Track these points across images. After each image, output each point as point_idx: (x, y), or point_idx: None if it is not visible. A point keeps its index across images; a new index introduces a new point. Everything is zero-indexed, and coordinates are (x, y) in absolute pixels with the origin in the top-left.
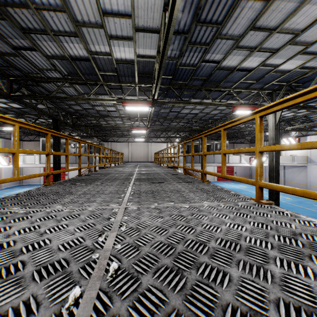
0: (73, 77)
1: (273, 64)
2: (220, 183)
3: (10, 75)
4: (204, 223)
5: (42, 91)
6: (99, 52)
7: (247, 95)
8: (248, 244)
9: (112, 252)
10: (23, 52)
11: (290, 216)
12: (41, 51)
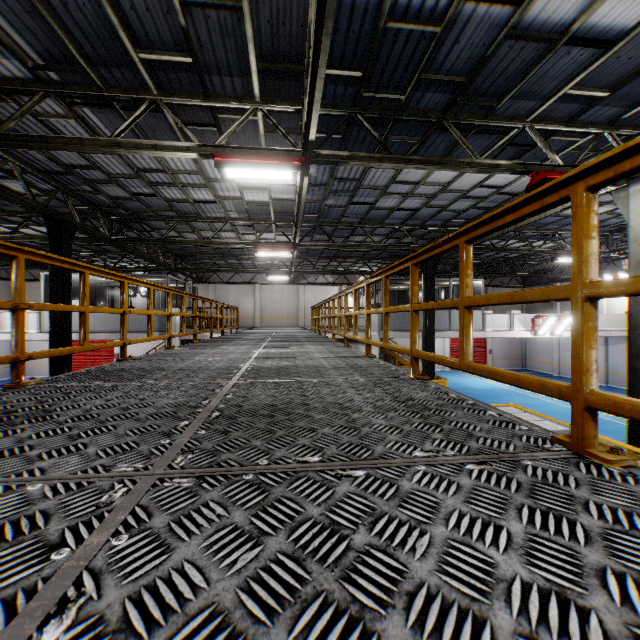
0: (64, 75)
1: None
2: (458, 374)
3: None
4: None
5: None
6: None
7: (561, 150)
8: None
9: None
10: None
11: None
12: None
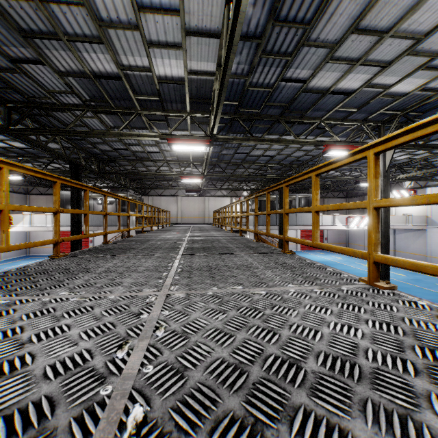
0: (97, 103)
1: (382, 84)
2: (305, 253)
3: (8, 100)
4: (292, 323)
5: (55, 123)
6: (134, 67)
7: (344, 130)
8: (373, 366)
9: (137, 382)
10: (25, 67)
11: (428, 309)
12: (50, 64)
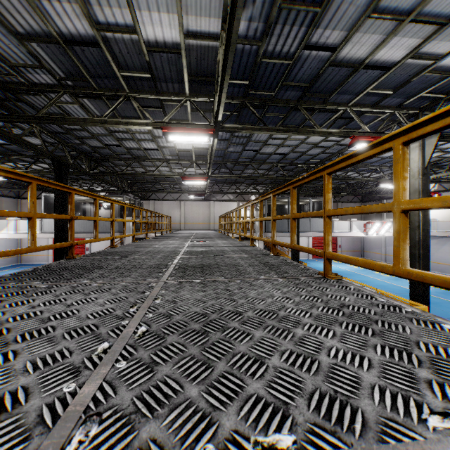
0: (75, 82)
1: (432, 54)
2: (318, 261)
3: None
4: None
5: (31, 112)
6: (113, 26)
7: (372, 120)
8: None
9: None
10: None
11: None
12: (3, 22)
